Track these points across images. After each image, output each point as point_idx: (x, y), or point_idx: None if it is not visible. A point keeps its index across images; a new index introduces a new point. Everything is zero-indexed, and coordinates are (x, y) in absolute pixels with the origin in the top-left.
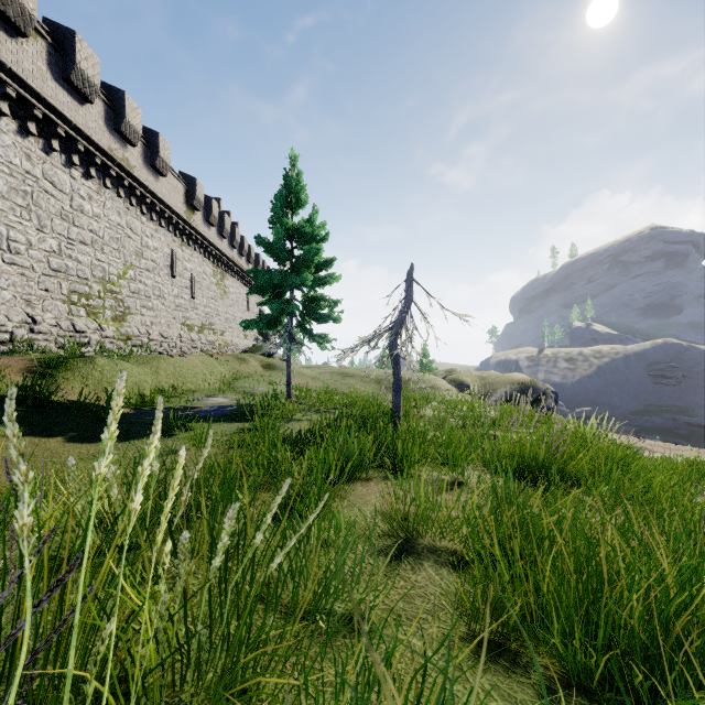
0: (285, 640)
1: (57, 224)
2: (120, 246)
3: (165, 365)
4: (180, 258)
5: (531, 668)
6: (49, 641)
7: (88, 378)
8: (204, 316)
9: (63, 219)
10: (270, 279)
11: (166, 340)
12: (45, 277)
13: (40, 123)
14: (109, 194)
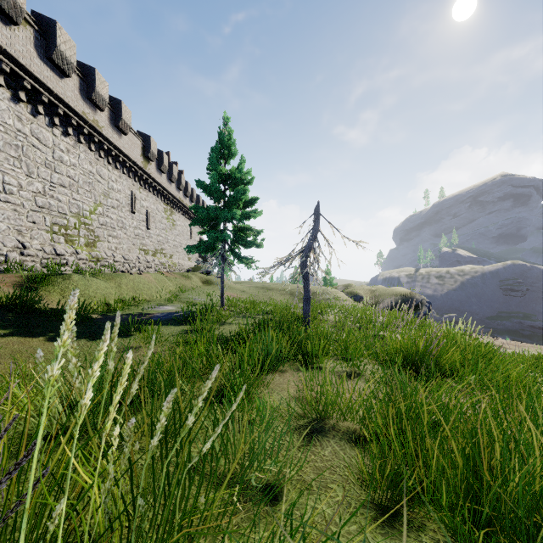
0: (216, 508)
1: (42, 171)
2: (91, 188)
3: (126, 280)
4: (138, 198)
5: (422, 532)
6: (5, 519)
7: (66, 291)
8: (157, 243)
9: (47, 167)
10: (207, 213)
11: (127, 262)
12: (33, 212)
13: (28, 93)
14: (83, 148)
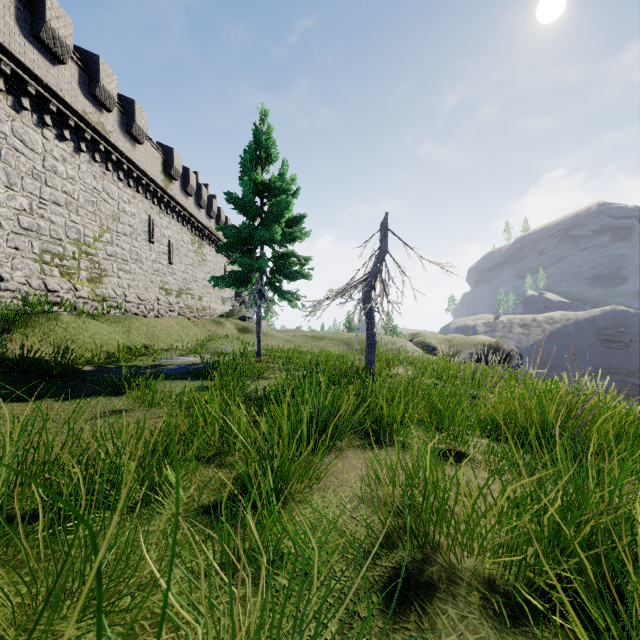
0: None
1: (28, 183)
2: (96, 209)
3: (138, 324)
4: (158, 225)
5: None
6: None
7: (50, 334)
8: (182, 282)
9: (34, 179)
10: (238, 233)
11: (143, 303)
12: (15, 235)
13: (9, 80)
14: (84, 157)
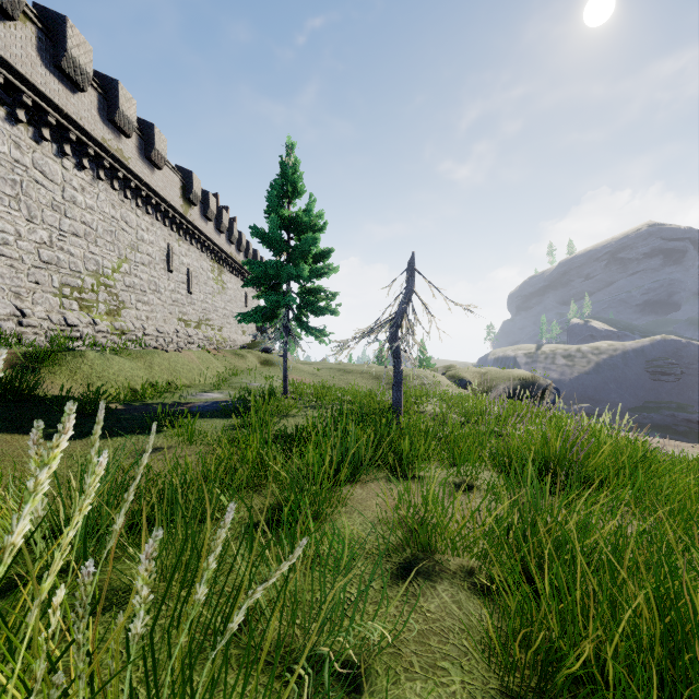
0: None
1: (48, 215)
2: (114, 239)
3: (160, 359)
4: (176, 252)
5: None
6: None
7: (77, 372)
8: (201, 312)
9: (54, 210)
10: (265, 270)
11: (162, 335)
12: (35, 269)
13: (30, 111)
14: (103, 186)
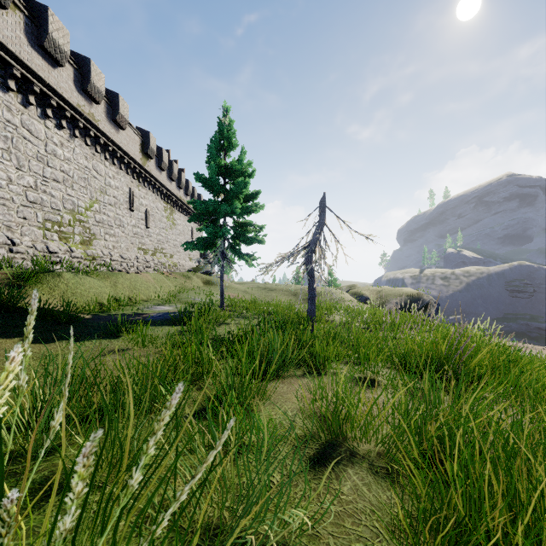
0: None
1: (34, 164)
2: (87, 184)
3: (122, 279)
4: (137, 195)
5: None
6: None
7: (55, 289)
8: (156, 242)
9: (39, 161)
10: (206, 207)
11: (125, 261)
12: (23, 207)
13: (19, 82)
14: (78, 142)
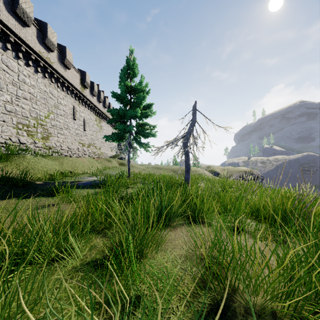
0: None
1: (10, 87)
2: (46, 102)
3: (67, 161)
4: (78, 110)
5: None
6: None
7: (20, 165)
8: (90, 140)
9: (13, 85)
10: (118, 112)
11: (70, 150)
12: (3, 114)
13: None
14: (40, 75)
